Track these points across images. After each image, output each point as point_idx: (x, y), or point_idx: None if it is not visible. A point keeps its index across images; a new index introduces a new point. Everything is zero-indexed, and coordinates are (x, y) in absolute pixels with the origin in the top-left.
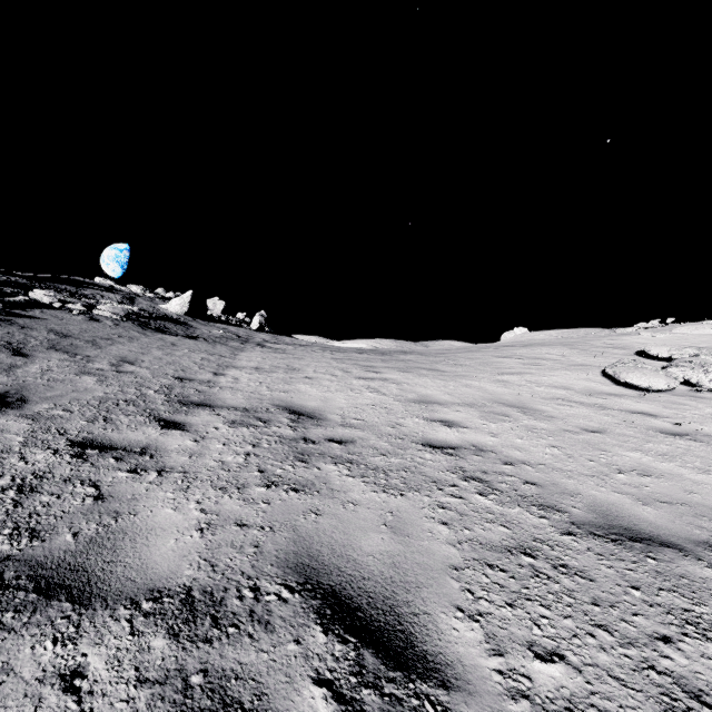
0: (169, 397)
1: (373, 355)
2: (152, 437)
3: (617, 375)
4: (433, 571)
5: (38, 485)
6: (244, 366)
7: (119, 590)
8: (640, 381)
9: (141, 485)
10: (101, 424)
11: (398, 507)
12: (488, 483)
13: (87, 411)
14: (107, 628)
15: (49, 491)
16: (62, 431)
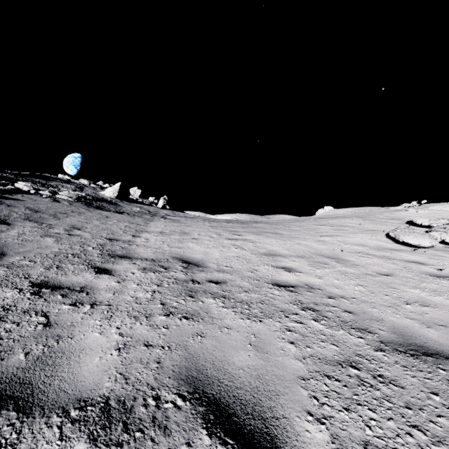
0: (102, 252)
1: (236, 224)
2: (89, 280)
3: (397, 237)
4: (287, 381)
5: (4, 316)
6: (152, 231)
7: (54, 400)
8: (413, 240)
9: (78, 315)
10: (54, 270)
11: (259, 331)
12: (319, 312)
13: (45, 261)
14: (41, 433)
15: (12, 320)
16: (27, 275)
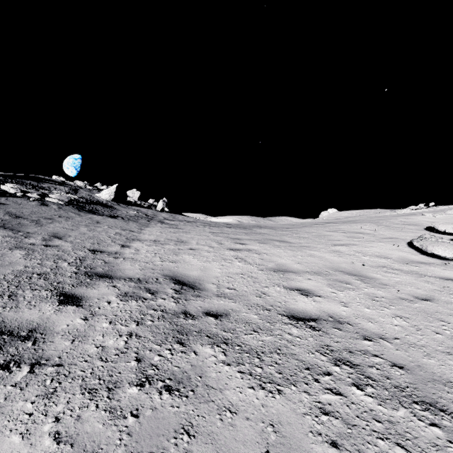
0: (78, 269)
1: (238, 229)
2: (46, 316)
3: (425, 247)
4: None
5: None
6: (145, 239)
7: None
8: (445, 252)
9: (3, 390)
10: (3, 301)
11: (279, 415)
12: (359, 368)
13: None
14: None
15: None
16: None
